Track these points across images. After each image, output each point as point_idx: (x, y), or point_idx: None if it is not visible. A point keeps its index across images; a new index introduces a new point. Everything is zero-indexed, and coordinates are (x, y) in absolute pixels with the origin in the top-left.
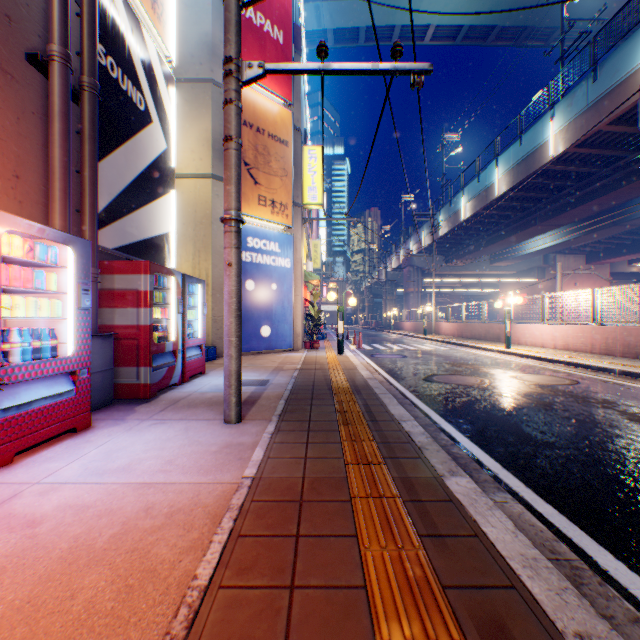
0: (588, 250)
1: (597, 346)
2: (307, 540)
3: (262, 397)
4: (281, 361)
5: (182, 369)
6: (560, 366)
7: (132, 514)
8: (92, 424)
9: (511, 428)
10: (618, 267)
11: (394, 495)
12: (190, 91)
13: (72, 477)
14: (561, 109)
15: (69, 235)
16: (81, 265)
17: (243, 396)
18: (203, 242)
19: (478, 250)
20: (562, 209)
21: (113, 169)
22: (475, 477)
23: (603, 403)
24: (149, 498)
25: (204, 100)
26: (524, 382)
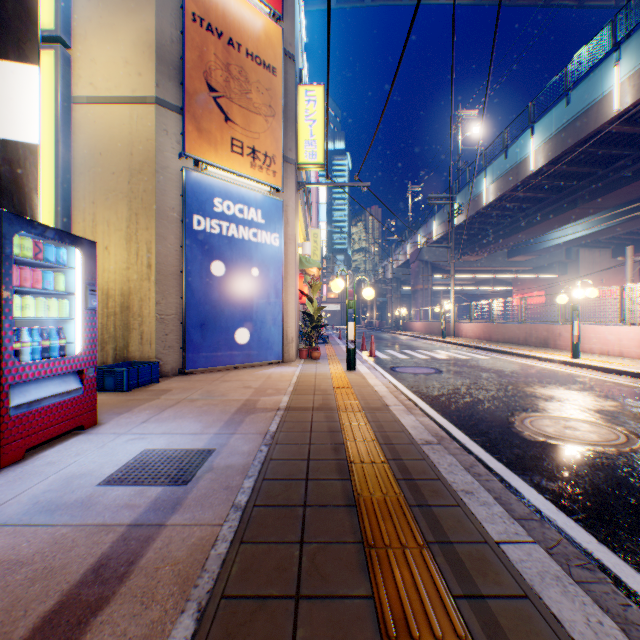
0: (615, 243)
1: None
2: None
3: (132, 576)
4: (259, 386)
5: None
6: None
7: None
8: None
9: None
10: None
11: None
12: None
13: None
14: (632, 47)
15: None
16: None
17: (76, 566)
18: (142, 201)
19: (499, 241)
20: (614, 185)
21: None
22: None
23: None
24: None
25: None
26: None
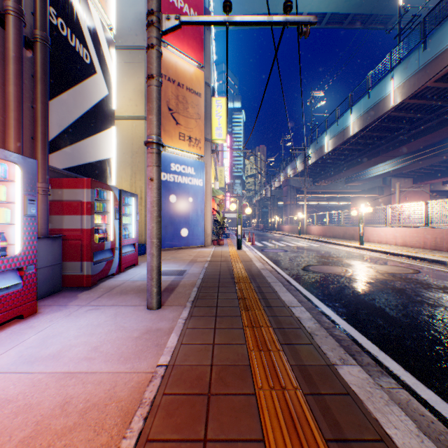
0: (414, 174)
1: (428, 243)
2: (214, 447)
3: (179, 285)
4: (195, 255)
5: (119, 262)
6: (402, 258)
7: (48, 411)
8: (39, 310)
9: (378, 311)
10: (435, 186)
11: (295, 387)
12: (128, 55)
13: (5, 366)
14: (399, 71)
15: (15, 154)
16: (27, 179)
17: (165, 284)
18: (138, 167)
19: (337, 174)
20: (398, 144)
21: (63, 106)
22: (359, 360)
23: (444, 289)
24: (68, 391)
25: (139, 62)
26: (378, 271)
